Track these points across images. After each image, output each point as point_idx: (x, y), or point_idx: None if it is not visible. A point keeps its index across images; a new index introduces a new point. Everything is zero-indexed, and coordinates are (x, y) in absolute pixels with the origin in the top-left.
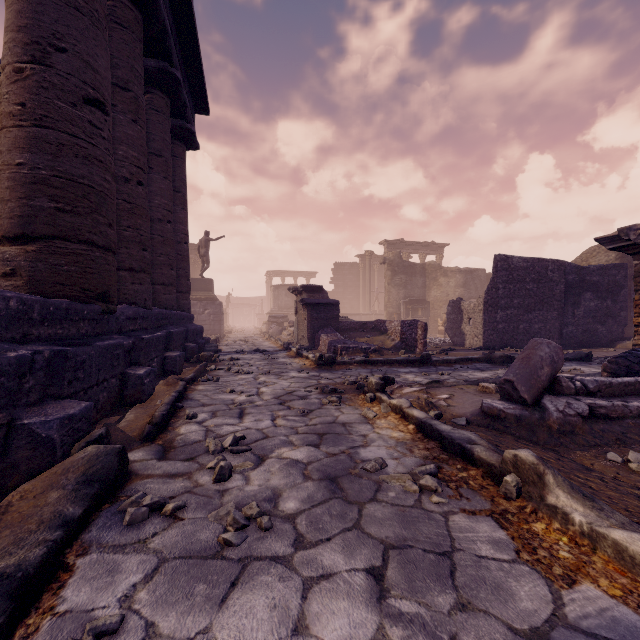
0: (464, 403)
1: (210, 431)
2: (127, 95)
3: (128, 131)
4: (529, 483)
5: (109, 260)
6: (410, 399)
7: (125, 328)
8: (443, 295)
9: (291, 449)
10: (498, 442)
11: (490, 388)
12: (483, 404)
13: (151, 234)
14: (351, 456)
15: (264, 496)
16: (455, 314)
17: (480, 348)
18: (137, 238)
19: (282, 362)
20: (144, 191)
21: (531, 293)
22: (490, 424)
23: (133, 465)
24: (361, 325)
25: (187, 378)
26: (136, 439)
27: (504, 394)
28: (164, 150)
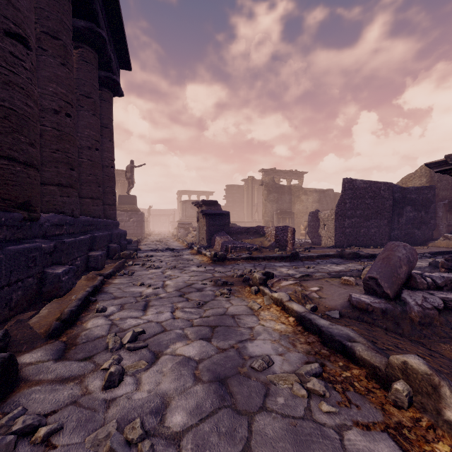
0: (332, 295)
1: (114, 325)
2: (56, 42)
3: (57, 72)
4: (422, 394)
5: (30, 174)
6: (288, 292)
7: (50, 233)
8: (304, 208)
9: (185, 344)
10: (373, 337)
11: (351, 281)
12: (352, 298)
13: (82, 158)
14: (239, 351)
15: (151, 406)
16: (314, 222)
17: (333, 246)
18: (65, 159)
19: (186, 258)
20: (72, 122)
21: (369, 206)
22: (359, 316)
23: (26, 369)
24: (246, 230)
25: (105, 273)
26: (41, 336)
27: (368, 289)
28: (93, 93)
